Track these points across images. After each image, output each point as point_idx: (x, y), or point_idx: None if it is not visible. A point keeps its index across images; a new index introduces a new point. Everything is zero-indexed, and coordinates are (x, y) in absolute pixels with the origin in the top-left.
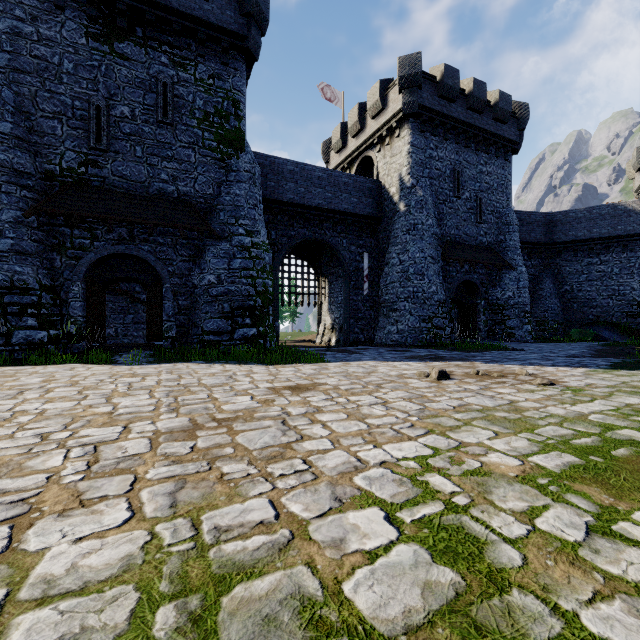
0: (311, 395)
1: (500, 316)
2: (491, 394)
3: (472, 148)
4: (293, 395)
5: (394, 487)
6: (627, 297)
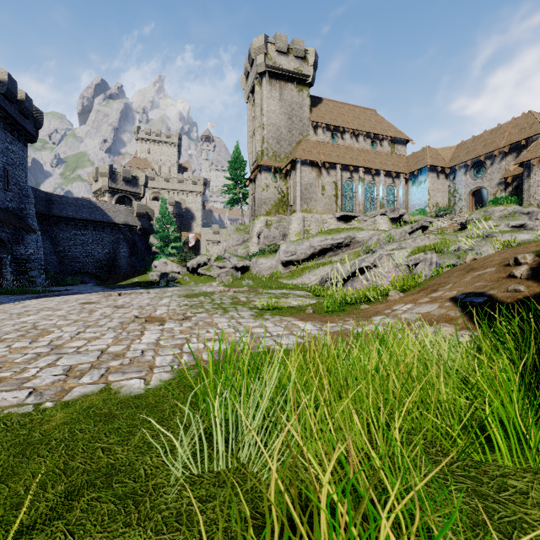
0: (106, 302)
1: (24, 268)
2: (146, 296)
3: (1, 126)
4: (100, 303)
5: (178, 301)
6: (96, 257)
